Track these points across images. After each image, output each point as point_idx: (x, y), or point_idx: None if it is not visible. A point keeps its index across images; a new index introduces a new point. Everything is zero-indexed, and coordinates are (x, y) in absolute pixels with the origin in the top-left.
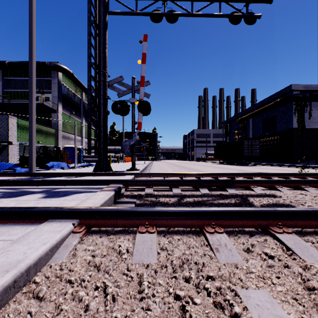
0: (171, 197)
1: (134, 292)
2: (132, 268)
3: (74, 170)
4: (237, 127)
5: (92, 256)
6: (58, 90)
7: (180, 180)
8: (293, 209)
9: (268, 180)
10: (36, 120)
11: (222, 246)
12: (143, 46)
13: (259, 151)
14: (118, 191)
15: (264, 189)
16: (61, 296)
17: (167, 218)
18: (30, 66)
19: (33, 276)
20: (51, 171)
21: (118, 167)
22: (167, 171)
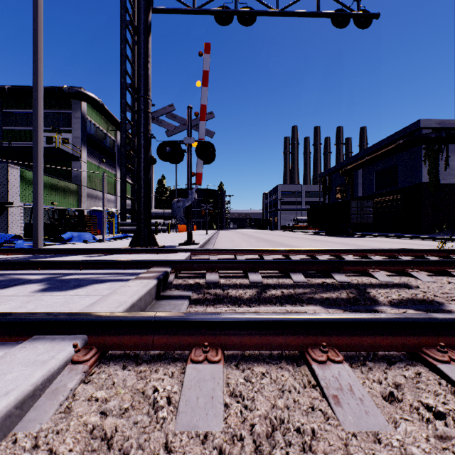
0: (246, 287)
1: None
2: (175, 445)
3: (102, 244)
4: (340, 182)
5: (100, 414)
6: (82, 128)
7: (260, 261)
8: None
9: (396, 260)
10: (49, 172)
11: (344, 392)
12: (205, 61)
13: (372, 217)
14: (163, 278)
15: (389, 274)
16: None
17: (242, 333)
18: (34, 89)
19: None
20: (68, 245)
21: (168, 240)
22: (240, 245)
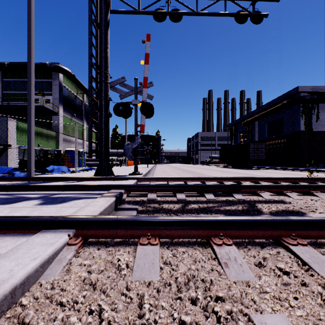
0: (175, 203)
1: (133, 317)
2: (132, 286)
3: (75, 174)
4: (242, 130)
5: (88, 272)
6: (59, 92)
7: (184, 185)
8: (308, 219)
9: (276, 185)
10: (36, 123)
11: (231, 261)
12: (146, 46)
13: (265, 155)
14: (119, 196)
15: (272, 194)
16: (50, 323)
17: (171, 228)
18: (28, 67)
19: (19, 297)
20: (51, 175)
21: (120, 171)
22: (171, 175)
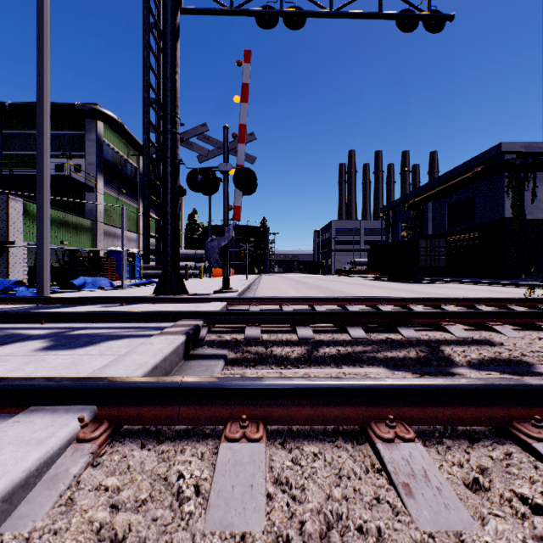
0: (294, 344)
1: None
2: None
3: (121, 291)
4: (406, 217)
5: (110, 508)
6: (97, 153)
7: (311, 312)
8: None
9: (475, 311)
10: (58, 205)
11: (418, 479)
12: (244, 72)
13: (445, 259)
14: (193, 333)
15: (467, 328)
16: None
17: (289, 403)
18: (39, 106)
19: None
20: (80, 293)
21: (200, 287)
22: (286, 293)
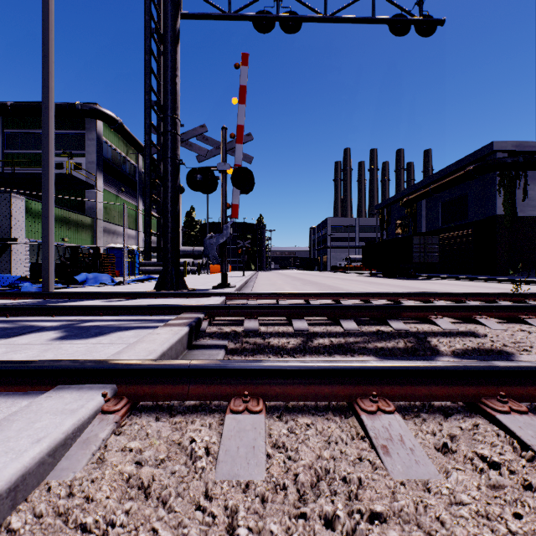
0: (290, 336)
1: None
2: (216, 492)
3: (123, 287)
4: (400, 214)
5: (136, 464)
6: (97, 151)
7: (306, 306)
8: (526, 365)
9: (462, 305)
10: (59, 203)
11: (394, 442)
12: (242, 74)
13: (438, 255)
14: (196, 325)
15: (454, 321)
16: None
17: (285, 383)
18: (44, 108)
19: (6, 514)
20: (83, 289)
21: (198, 282)
22: (283, 288)
